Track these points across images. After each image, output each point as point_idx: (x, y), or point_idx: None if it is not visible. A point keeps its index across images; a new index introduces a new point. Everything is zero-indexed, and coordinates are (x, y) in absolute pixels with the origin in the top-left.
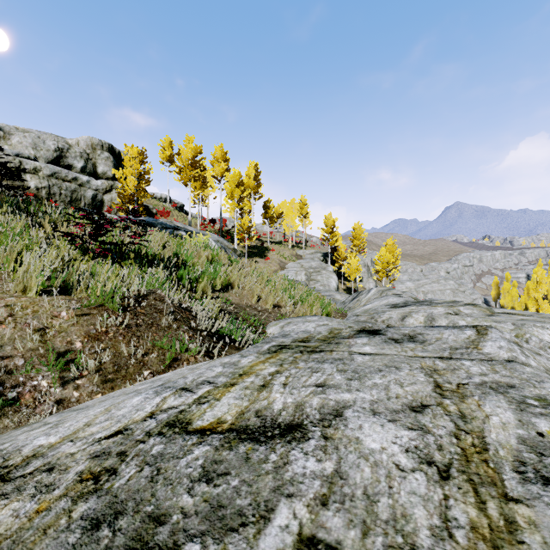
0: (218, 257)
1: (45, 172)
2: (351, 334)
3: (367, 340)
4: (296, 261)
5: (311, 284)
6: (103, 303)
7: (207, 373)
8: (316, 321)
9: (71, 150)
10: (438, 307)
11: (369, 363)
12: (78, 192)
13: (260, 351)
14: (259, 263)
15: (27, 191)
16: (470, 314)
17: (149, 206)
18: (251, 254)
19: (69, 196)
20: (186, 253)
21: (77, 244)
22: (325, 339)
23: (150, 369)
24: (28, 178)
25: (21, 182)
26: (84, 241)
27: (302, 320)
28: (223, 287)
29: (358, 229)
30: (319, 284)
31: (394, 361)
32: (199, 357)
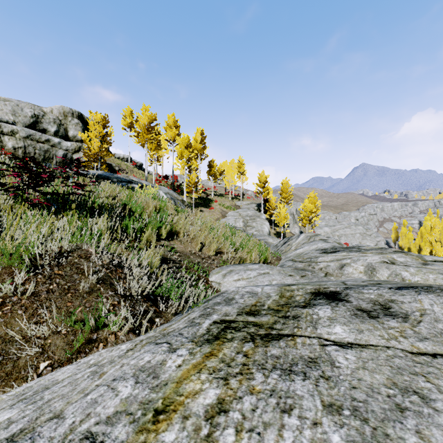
0: (166, 207)
1: (22, 134)
2: (307, 299)
3: (331, 311)
4: (235, 210)
5: (248, 230)
6: (9, 264)
7: (103, 402)
8: (257, 270)
9: (46, 117)
10: (368, 253)
11: (366, 378)
12: (50, 151)
13: (197, 334)
14: (204, 212)
15: (5, 150)
16: (406, 263)
17: (112, 164)
18: (198, 205)
19: (42, 155)
20: (134, 204)
21: (12, 194)
22: (277, 307)
23: (50, 357)
24: (6, 139)
25: (0, 143)
26: (24, 192)
27: (243, 268)
28: (168, 235)
29: (286, 184)
30: (254, 229)
31: (398, 368)
32: (121, 334)
